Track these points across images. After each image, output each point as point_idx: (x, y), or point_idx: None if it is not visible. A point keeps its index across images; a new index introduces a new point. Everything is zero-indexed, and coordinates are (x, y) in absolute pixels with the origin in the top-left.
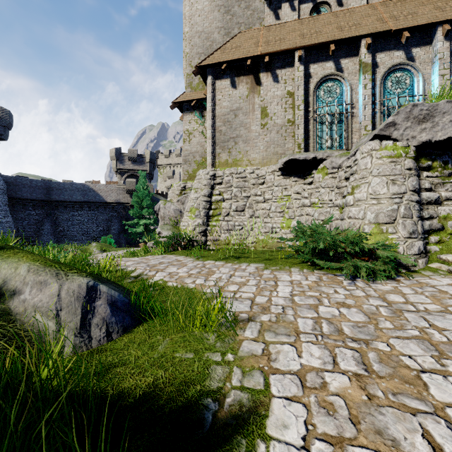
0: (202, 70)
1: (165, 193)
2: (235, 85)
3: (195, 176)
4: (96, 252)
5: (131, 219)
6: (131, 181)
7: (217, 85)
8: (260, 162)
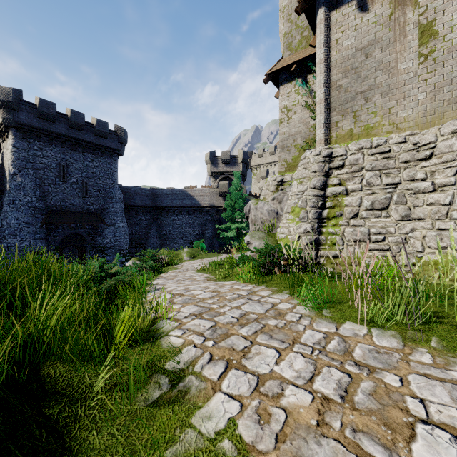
0: (309, 4)
1: (258, 195)
2: (366, 7)
3: (295, 165)
4: (185, 259)
5: (224, 222)
6: (223, 183)
7: (334, 17)
8: (417, 122)
